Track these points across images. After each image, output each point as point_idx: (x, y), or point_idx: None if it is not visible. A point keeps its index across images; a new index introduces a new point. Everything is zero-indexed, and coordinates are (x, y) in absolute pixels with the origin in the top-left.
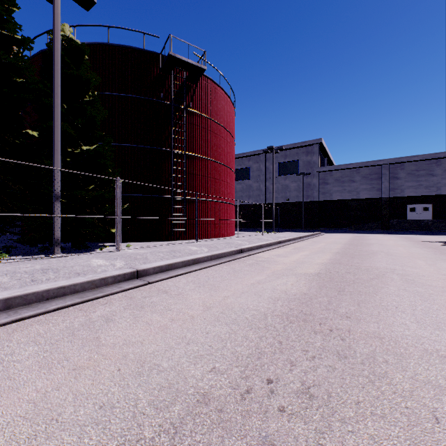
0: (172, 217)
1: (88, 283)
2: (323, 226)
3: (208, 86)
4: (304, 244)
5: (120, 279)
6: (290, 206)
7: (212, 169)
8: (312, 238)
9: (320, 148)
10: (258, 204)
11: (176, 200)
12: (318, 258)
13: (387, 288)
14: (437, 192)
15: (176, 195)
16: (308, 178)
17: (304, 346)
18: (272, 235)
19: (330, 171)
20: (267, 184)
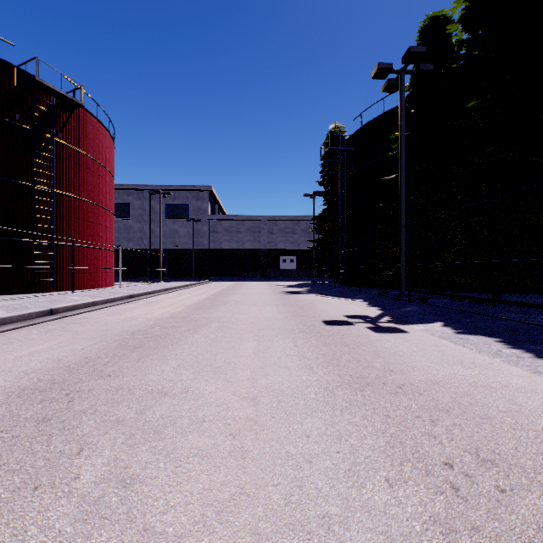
0: (35, 265)
1: (20, 317)
2: (214, 275)
3: (82, 117)
4: (189, 290)
5: (40, 315)
6: (179, 253)
7: (89, 211)
8: (199, 286)
9: (211, 195)
10: (142, 249)
11: (40, 245)
12: (196, 298)
13: (224, 306)
14: (298, 247)
15: (40, 239)
16: (199, 224)
17: (175, 321)
18: (160, 284)
19: (220, 220)
20: (153, 226)
